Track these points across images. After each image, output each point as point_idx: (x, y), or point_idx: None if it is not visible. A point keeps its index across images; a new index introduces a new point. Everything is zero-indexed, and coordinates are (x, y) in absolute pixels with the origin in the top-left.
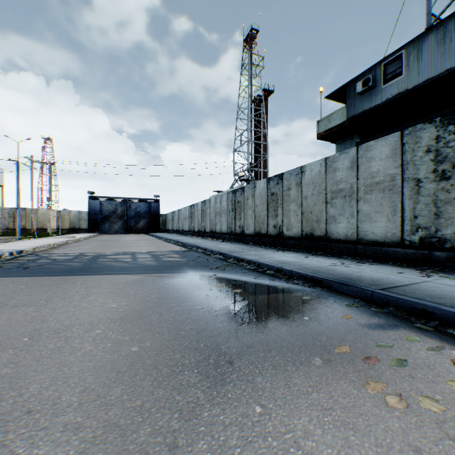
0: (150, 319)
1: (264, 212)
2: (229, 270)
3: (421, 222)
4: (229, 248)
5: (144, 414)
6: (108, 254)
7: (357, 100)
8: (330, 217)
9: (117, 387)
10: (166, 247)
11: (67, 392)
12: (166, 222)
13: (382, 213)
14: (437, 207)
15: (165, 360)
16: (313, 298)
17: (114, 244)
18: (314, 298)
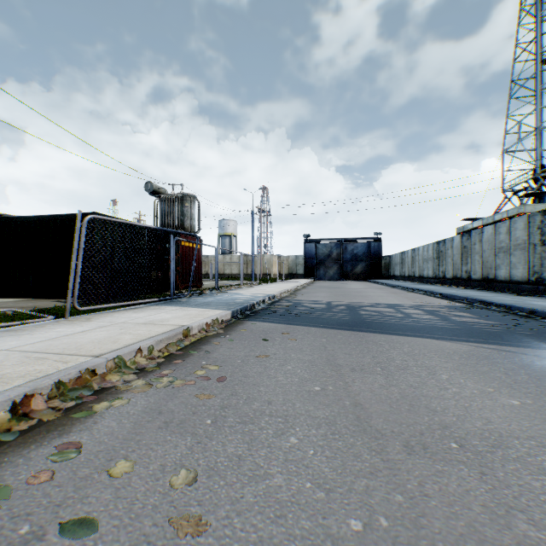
0: None
1: None
2: None
3: None
4: None
5: None
6: (359, 304)
7: None
8: None
9: None
10: (421, 299)
11: None
12: (390, 265)
13: None
14: None
15: None
16: None
17: (346, 292)
18: None
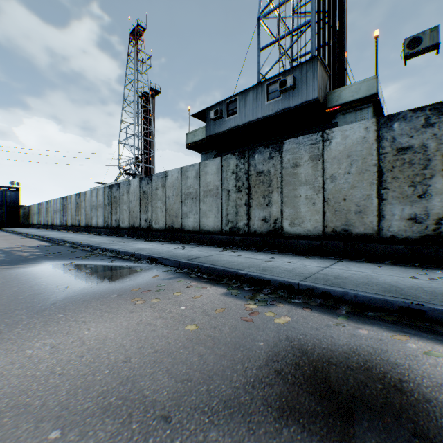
0: None
1: (137, 207)
2: (89, 258)
3: (230, 218)
4: (100, 241)
5: None
6: None
7: (212, 124)
8: (184, 213)
9: None
10: (25, 242)
11: None
12: (31, 215)
13: (213, 211)
14: (237, 209)
15: (2, 310)
16: (143, 270)
17: None
18: (145, 269)
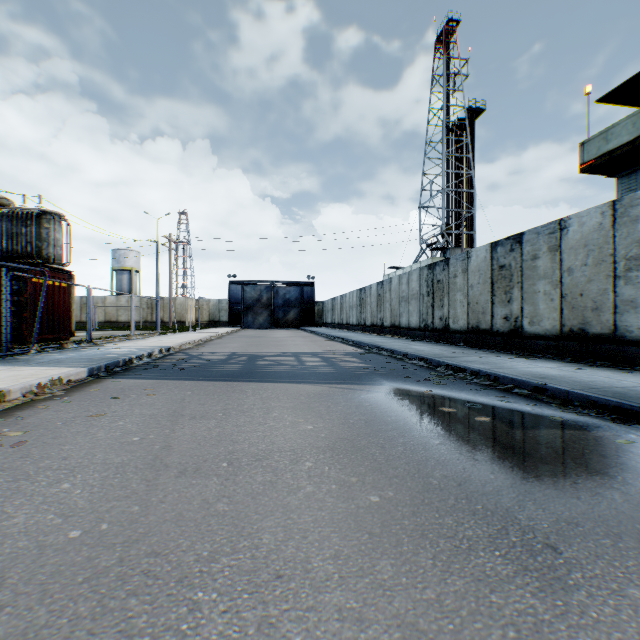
0: (371, 453)
1: (486, 295)
2: (447, 385)
3: None
4: (431, 351)
5: (453, 617)
6: (264, 354)
7: None
8: (622, 301)
9: (382, 559)
10: (333, 346)
11: (315, 555)
12: (323, 312)
13: None
14: None
15: (433, 525)
16: (637, 444)
17: (264, 341)
18: (639, 443)
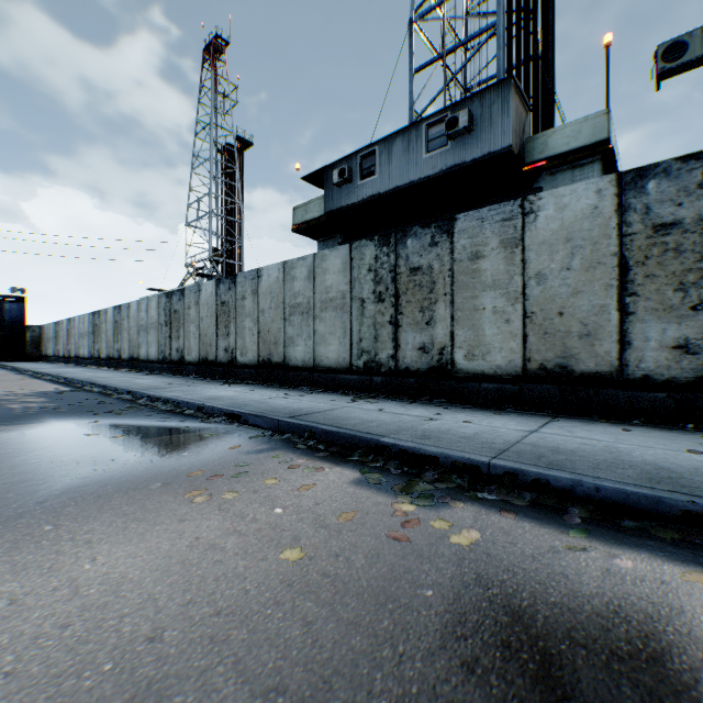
0: None
1: (213, 328)
2: (127, 414)
3: (366, 345)
4: (151, 383)
5: None
6: None
7: (336, 192)
8: (288, 338)
9: None
10: (27, 386)
11: None
12: (43, 341)
13: (336, 335)
14: (377, 331)
15: None
16: (216, 435)
17: None
18: (219, 434)
